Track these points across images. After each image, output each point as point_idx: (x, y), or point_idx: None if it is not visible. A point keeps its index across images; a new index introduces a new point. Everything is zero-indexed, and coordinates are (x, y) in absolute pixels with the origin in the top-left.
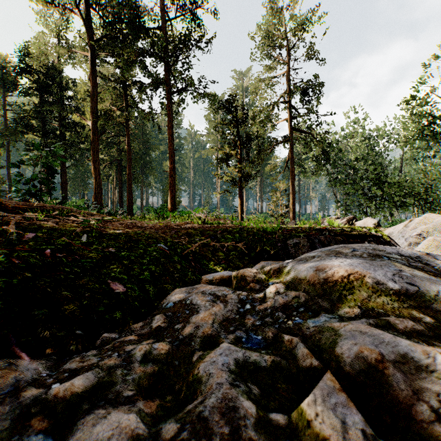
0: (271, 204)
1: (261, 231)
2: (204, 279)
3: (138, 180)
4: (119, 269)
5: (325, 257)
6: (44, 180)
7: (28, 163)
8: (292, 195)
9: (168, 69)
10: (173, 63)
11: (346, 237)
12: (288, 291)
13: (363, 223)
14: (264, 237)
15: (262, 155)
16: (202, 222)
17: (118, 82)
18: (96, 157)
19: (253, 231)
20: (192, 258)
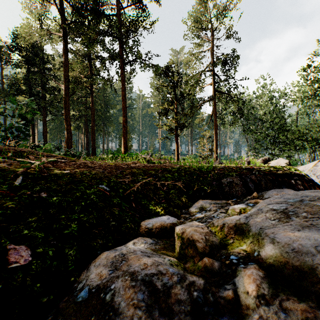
0: (200, 148)
1: (197, 171)
2: (143, 226)
3: (100, 130)
4: (37, 223)
5: (313, 218)
6: (19, 128)
7: (18, 117)
8: (215, 141)
9: (122, 45)
10: (125, 40)
11: (275, 176)
12: (280, 293)
13: (276, 163)
14: (200, 176)
15: (193, 111)
16: (147, 161)
17: (85, 56)
18: (67, 112)
19: (190, 171)
20: (133, 198)
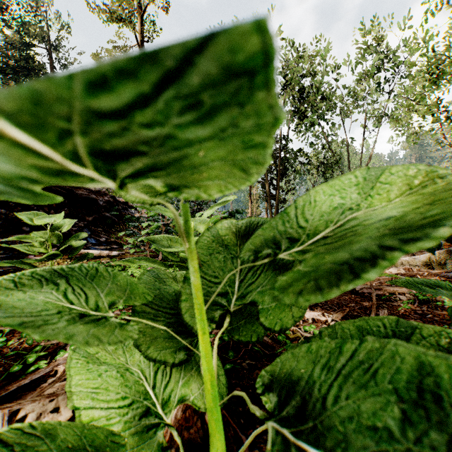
0: None
1: None
2: None
3: None
4: None
5: None
6: None
7: None
8: None
9: None
10: None
11: None
12: None
13: None
14: None
15: None
16: None
17: None
18: None
19: None
20: None
